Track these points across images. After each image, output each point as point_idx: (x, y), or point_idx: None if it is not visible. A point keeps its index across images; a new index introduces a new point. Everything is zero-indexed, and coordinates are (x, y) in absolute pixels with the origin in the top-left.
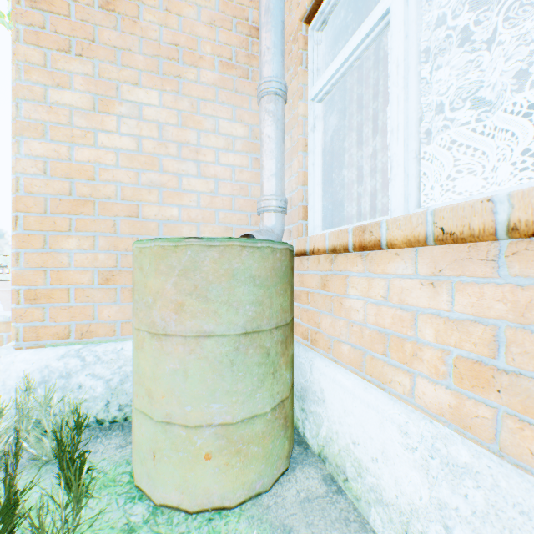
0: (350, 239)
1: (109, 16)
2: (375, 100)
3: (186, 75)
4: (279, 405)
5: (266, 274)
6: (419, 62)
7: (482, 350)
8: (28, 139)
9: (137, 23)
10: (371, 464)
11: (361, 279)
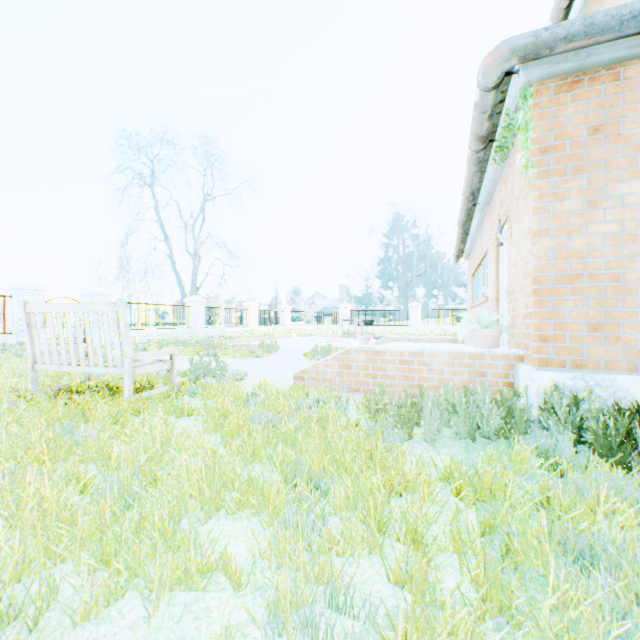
0: None
1: (596, 139)
2: None
3: None
4: None
5: None
6: None
7: None
8: (537, 239)
9: (619, 136)
10: None
11: None
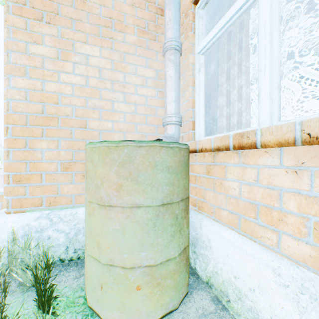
0: (230, 142)
1: None
2: (241, 52)
3: (116, 37)
4: (183, 251)
5: (176, 165)
6: (279, 24)
7: None
8: (15, 77)
9: (85, 3)
10: (249, 293)
11: (237, 168)
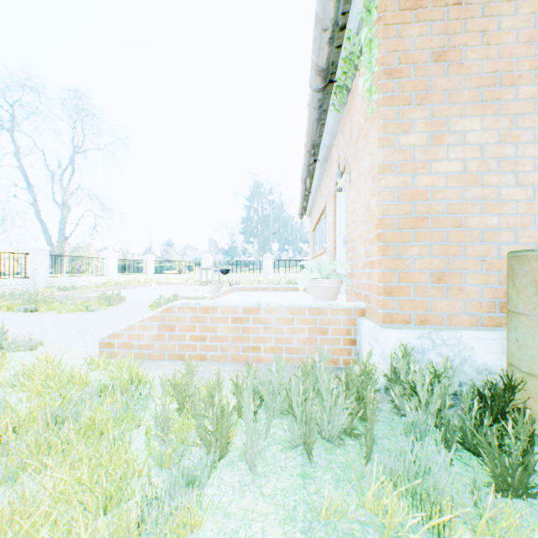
0: None
1: (440, 66)
2: None
3: (504, 96)
4: None
5: None
6: None
7: None
8: (382, 176)
9: (462, 65)
10: None
11: None
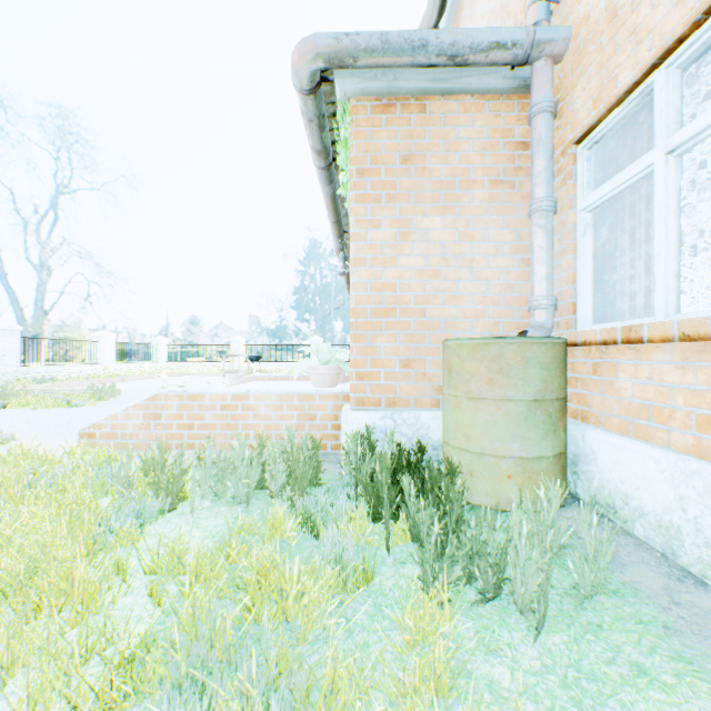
0: (618, 336)
1: (406, 169)
2: (646, 212)
3: (461, 200)
4: (557, 456)
5: (548, 360)
6: (677, 207)
7: (710, 407)
8: (356, 268)
9: (425, 169)
10: (634, 492)
11: (629, 365)
